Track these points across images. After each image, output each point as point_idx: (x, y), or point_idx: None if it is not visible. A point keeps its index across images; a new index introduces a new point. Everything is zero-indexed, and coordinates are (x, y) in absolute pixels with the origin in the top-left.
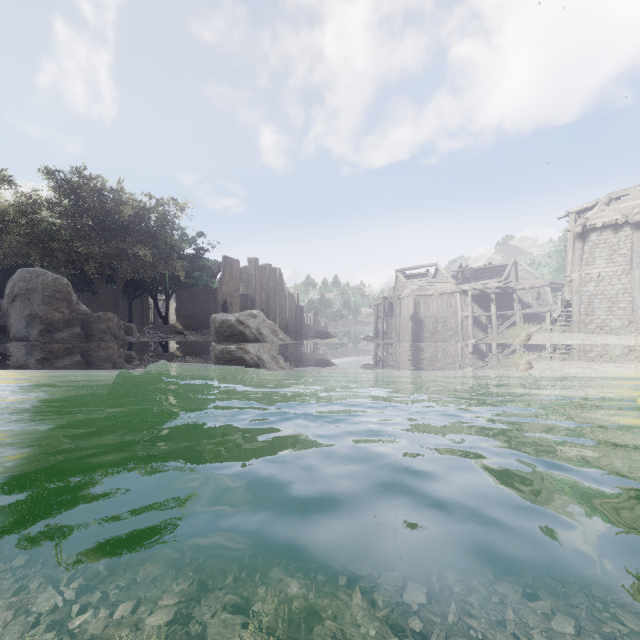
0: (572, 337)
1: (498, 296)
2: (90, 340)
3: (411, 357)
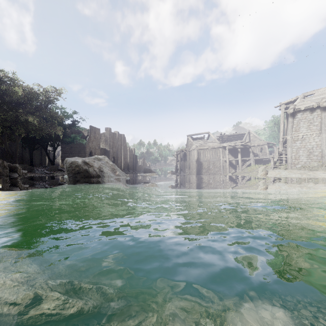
0: (293, 172)
1: (241, 150)
2: None
3: (197, 183)
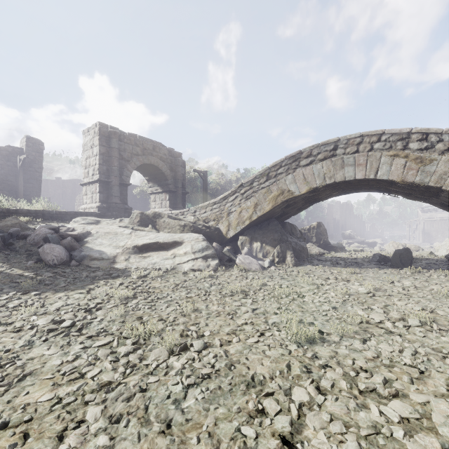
0: None
1: None
2: None
3: None
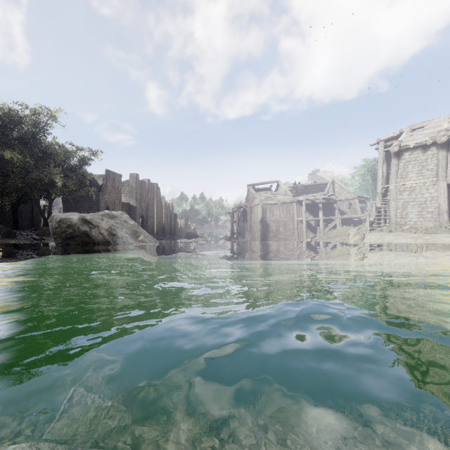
0: (401, 236)
1: (323, 205)
2: None
3: (263, 253)
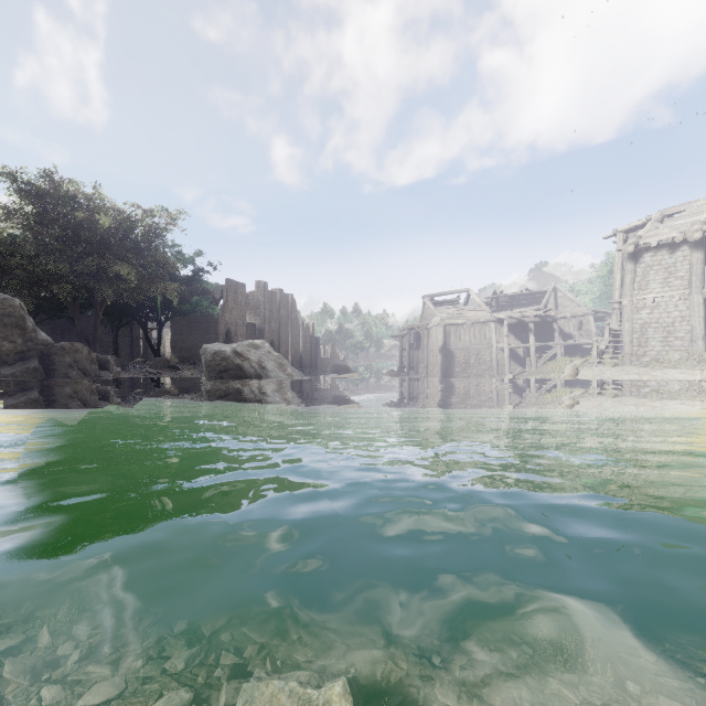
0: (627, 371)
1: (537, 326)
2: (51, 376)
3: (441, 395)
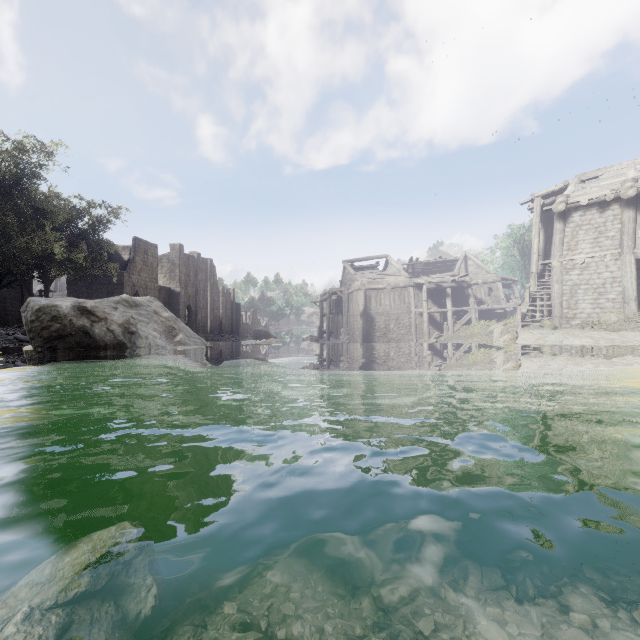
0: (573, 334)
1: (452, 291)
2: None
3: (366, 361)
